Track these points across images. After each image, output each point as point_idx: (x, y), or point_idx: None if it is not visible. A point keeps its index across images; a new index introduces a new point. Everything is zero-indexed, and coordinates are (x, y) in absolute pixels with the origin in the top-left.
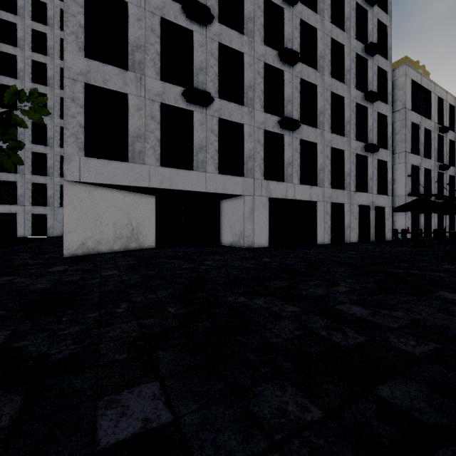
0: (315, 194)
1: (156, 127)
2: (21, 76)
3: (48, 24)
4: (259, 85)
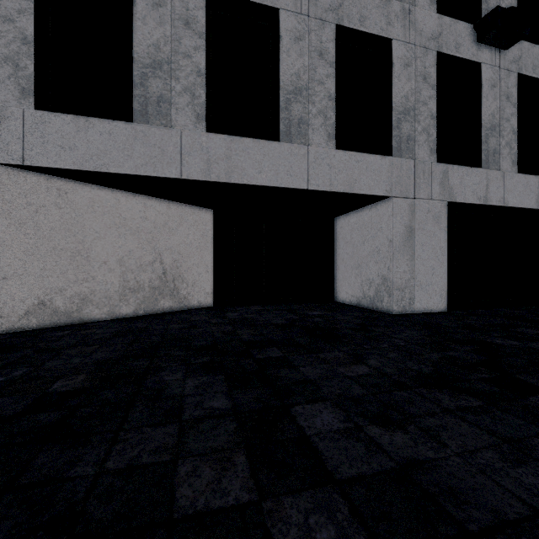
0: None
1: (196, 44)
2: None
3: None
4: None
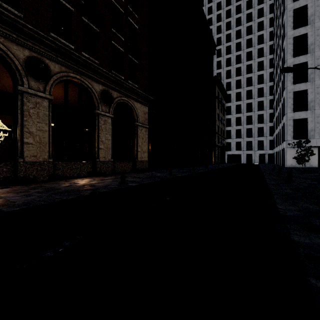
0: None
1: (319, 125)
2: (242, 99)
3: (252, 72)
4: None
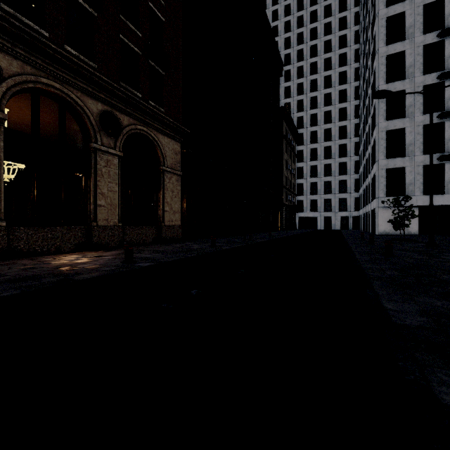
0: None
1: (420, 177)
2: (319, 141)
3: (332, 104)
4: None
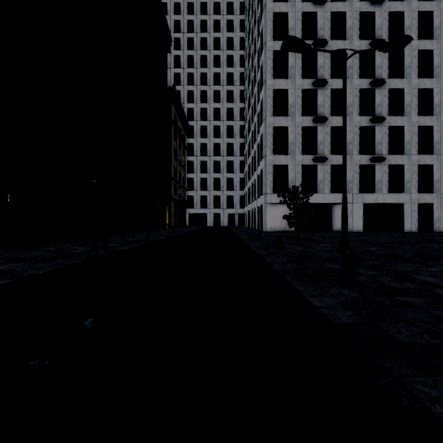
0: (402, 198)
1: (299, 176)
2: (208, 136)
3: (221, 102)
4: (356, 140)
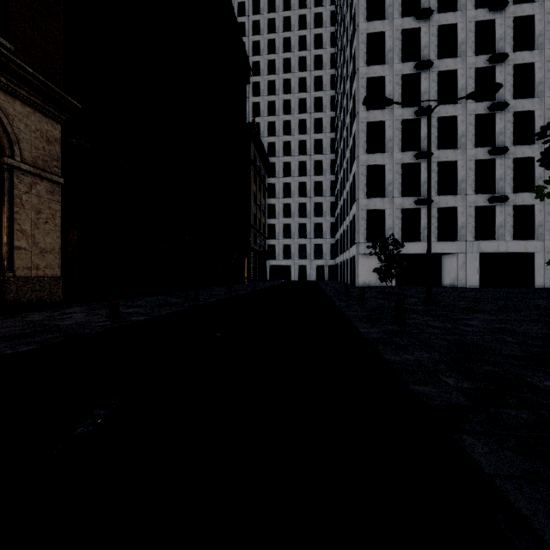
0: (532, 246)
1: (399, 222)
2: (293, 175)
3: (307, 133)
4: (471, 177)
